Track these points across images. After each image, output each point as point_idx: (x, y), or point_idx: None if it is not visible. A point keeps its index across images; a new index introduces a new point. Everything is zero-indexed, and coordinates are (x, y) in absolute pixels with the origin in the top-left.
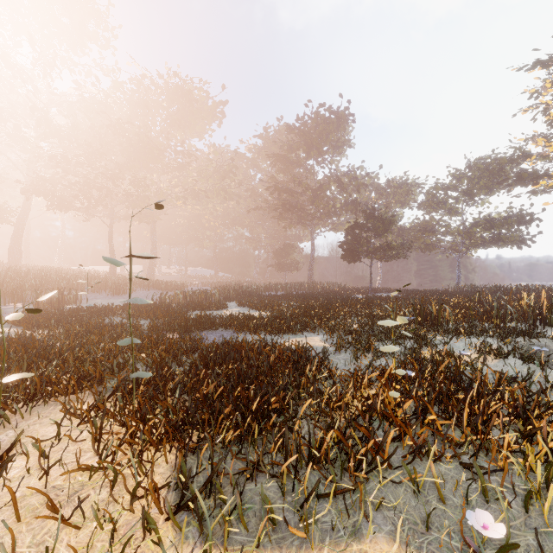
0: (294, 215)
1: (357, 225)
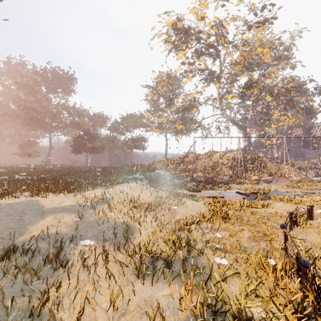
0: (39, 125)
1: (80, 137)
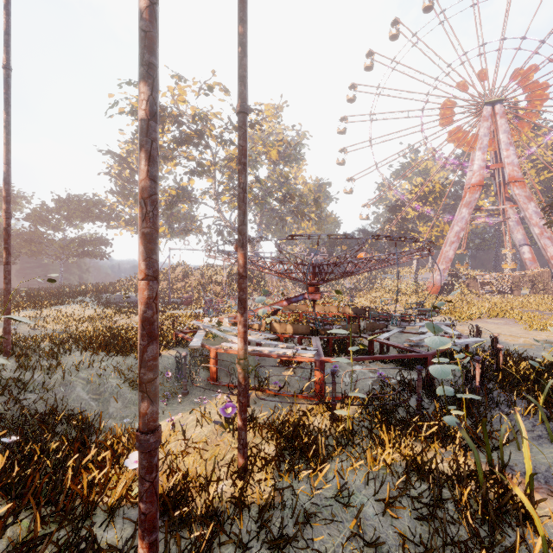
0: None
1: None
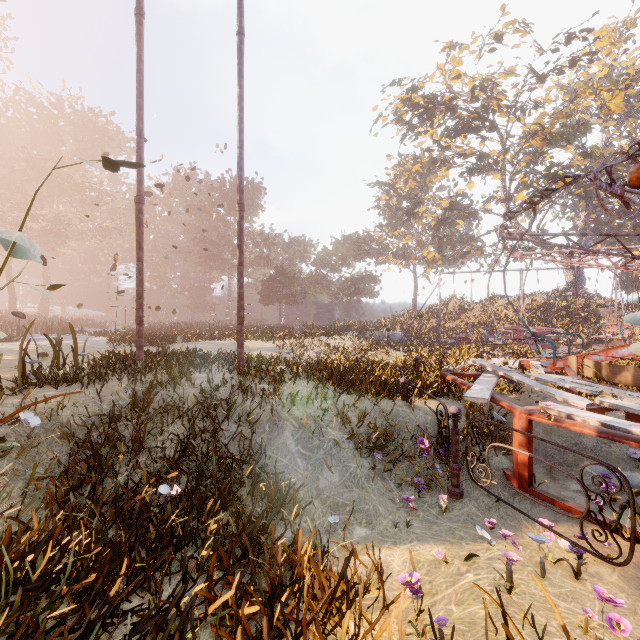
0: (216, 263)
1: (271, 279)
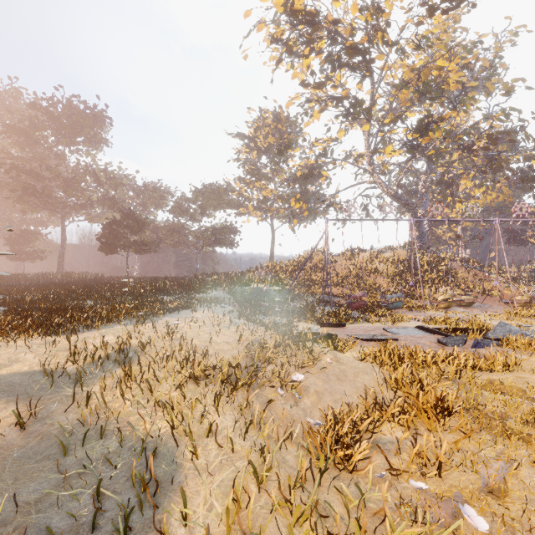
0: (40, 200)
1: (115, 222)
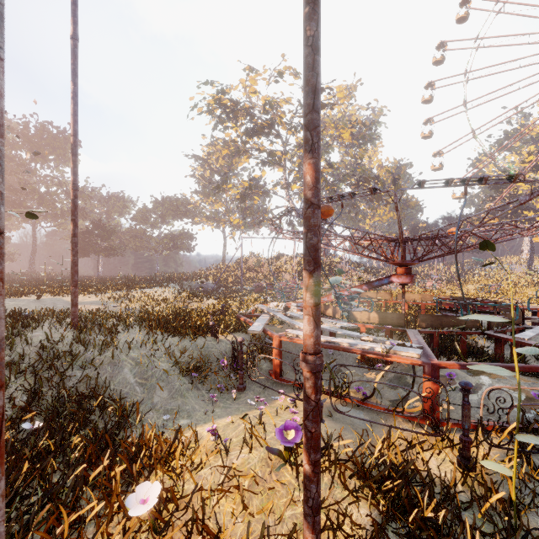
0: (17, 211)
1: (88, 232)
